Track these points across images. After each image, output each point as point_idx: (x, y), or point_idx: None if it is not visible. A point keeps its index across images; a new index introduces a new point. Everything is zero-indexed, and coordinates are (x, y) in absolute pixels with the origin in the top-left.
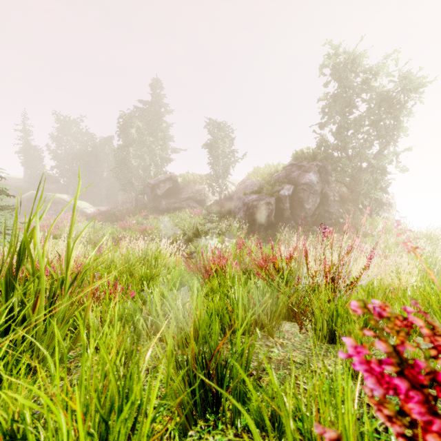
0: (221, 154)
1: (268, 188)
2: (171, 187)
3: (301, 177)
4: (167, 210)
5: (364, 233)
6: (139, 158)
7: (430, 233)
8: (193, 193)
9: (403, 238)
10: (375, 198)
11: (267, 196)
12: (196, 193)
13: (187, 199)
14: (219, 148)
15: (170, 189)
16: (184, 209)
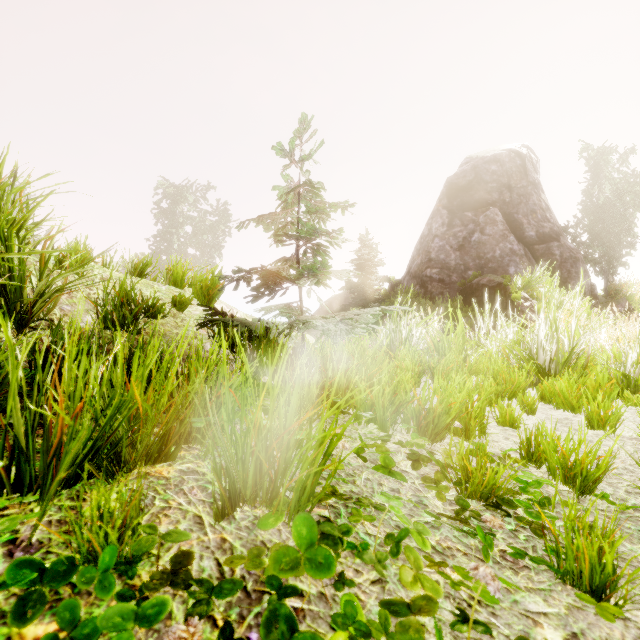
0: None
1: None
2: None
3: None
4: None
5: None
6: None
7: None
8: None
9: None
10: None
11: None
12: None
13: None
14: None
15: None
16: None
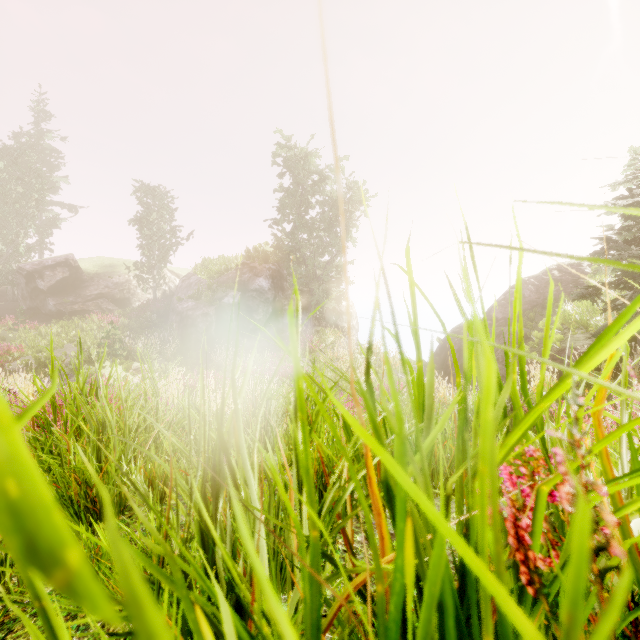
0: (157, 233)
1: (208, 294)
2: (68, 277)
3: (251, 282)
4: (58, 314)
5: (311, 349)
6: (2, 220)
7: (364, 348)
8: (108, 288)
9: (343, 352)
10: (329, 309)
11: (207, 304)
12: (113, 288)
13: (98, 297)
14: (153, 224)
15: (65, 280)
16: (90, 314)
